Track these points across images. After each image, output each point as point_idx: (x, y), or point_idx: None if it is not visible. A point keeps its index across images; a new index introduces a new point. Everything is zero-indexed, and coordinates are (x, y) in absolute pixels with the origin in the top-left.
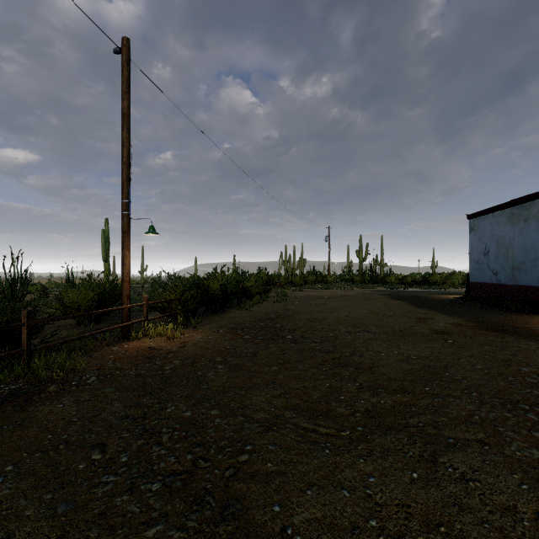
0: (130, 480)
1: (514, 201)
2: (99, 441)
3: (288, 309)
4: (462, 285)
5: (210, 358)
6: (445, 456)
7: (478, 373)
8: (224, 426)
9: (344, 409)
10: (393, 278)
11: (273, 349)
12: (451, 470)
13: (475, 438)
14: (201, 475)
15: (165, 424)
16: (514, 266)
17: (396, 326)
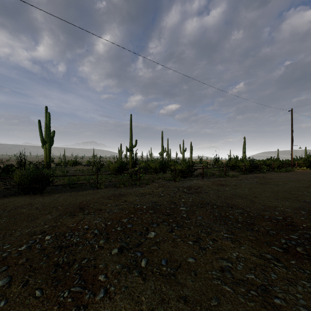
0: None
1: None
2: None
3: None
4: None
5: None
6: None
7: None
8: None
9: None
10: None
11: None
12: None
13: None
14: None
15: None
16: None
17: None
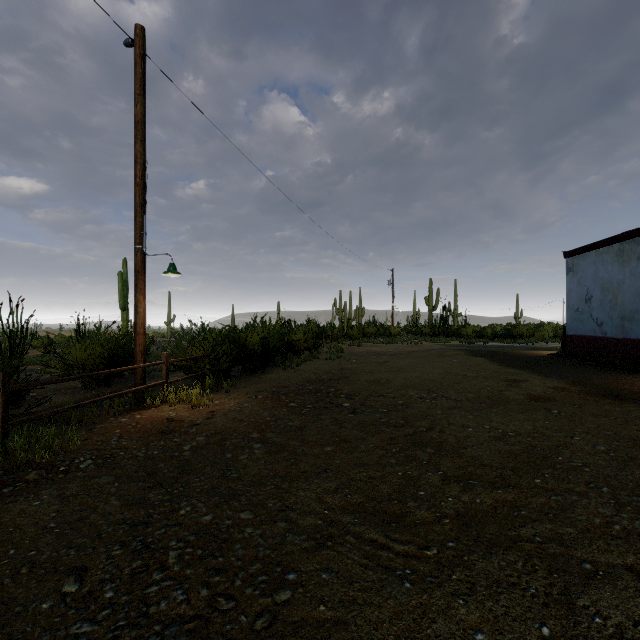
0: (112, 633)
1: (625, 235)
2: (78, 562)
3: (344, 368)
4: (553, 338)
5: (244, 433)
6: (585, 596)
7: (603, 457)
8: (257, 539)
9: (427, 513)
10: (470, 330)
11: (326, 422)
12: (600, 621)
13: (623, 563)
14: (219, 625)
15: (175, 534)
16: (625, 315)
17: (481, 390)
